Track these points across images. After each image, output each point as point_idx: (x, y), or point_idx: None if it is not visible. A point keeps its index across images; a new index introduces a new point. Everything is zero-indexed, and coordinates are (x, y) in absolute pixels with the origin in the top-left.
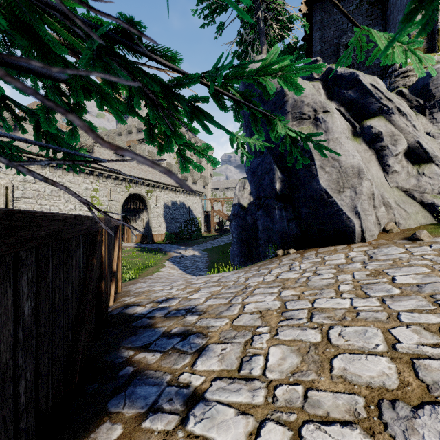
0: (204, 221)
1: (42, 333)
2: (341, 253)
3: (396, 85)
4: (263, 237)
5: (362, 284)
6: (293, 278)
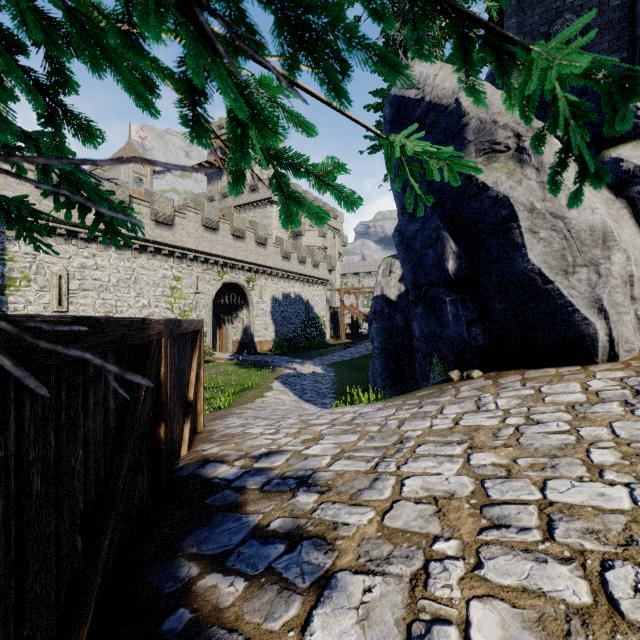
0: (330, 322)
1: None
2: (572, 381)
3: None
4: (422, 348)
5: None
6: (487, 426)
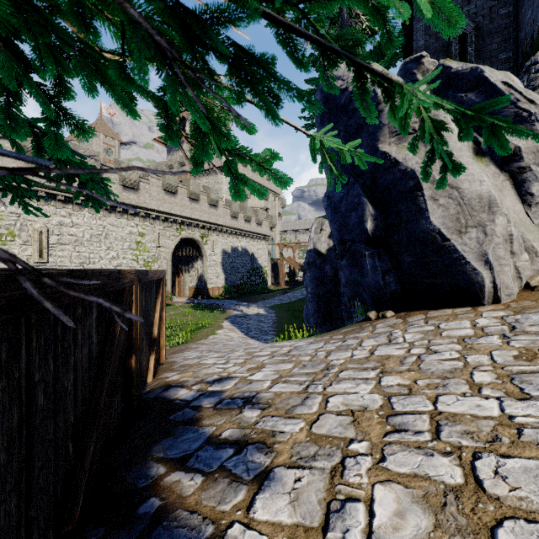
0: (271, 271)
1: (3, 464)
2: (464, 319)
3: (538, 83)
4: (347, 292)
5: (511, 374)
6: (395, 355)
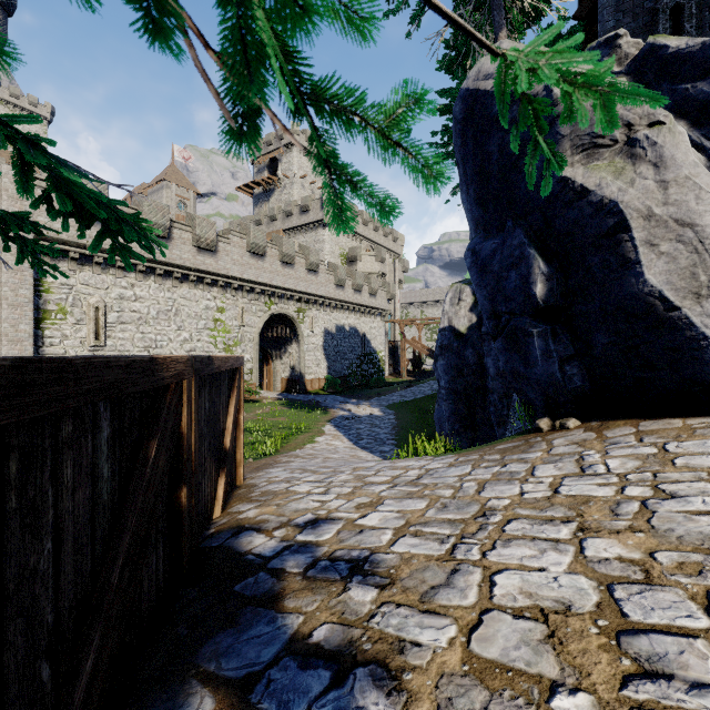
0: (389, 358)
1: None
2: (709, 437)
3: None
4: (497, 388)
5: None
6: (599, 497)
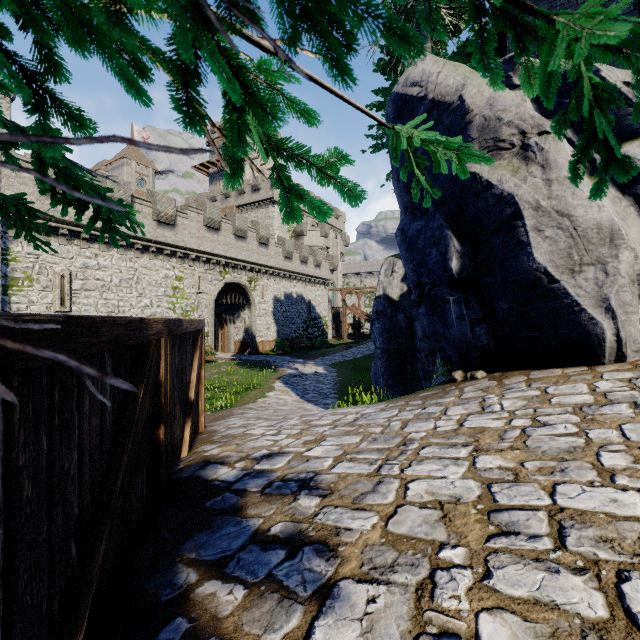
0: (332, 322)
1: None
2: (578, 382)
3: None
4: (424, 348)
5: None
6: (492, 428)
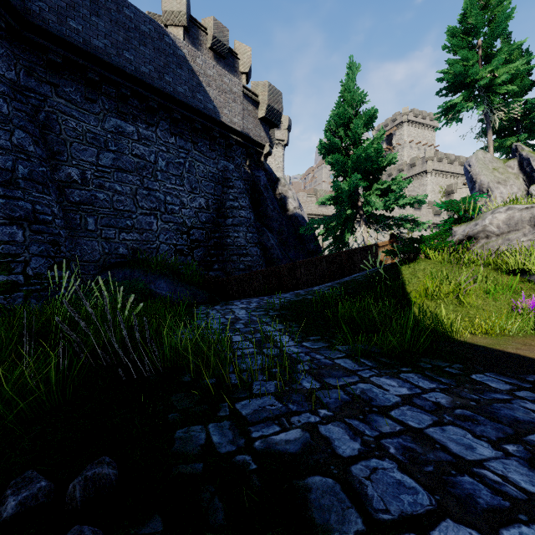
0: None
1: None
2: None
3: None
4: None
5: None
6: None
